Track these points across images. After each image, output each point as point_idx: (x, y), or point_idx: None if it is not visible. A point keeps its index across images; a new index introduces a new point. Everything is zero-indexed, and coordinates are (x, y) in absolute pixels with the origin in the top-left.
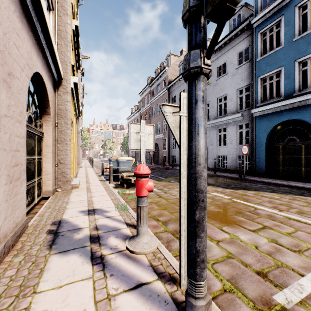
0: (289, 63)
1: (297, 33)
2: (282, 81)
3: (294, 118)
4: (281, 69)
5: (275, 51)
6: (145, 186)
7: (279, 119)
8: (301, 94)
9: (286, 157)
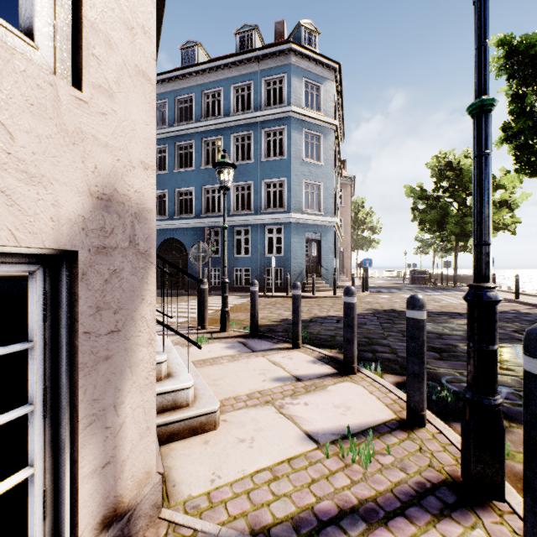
0: (172, 190)
1: (177, 166)
2: (167, 202)
3: (175, 237)
4: (167, 191)
5: (163, 174)
6: None
7: (165, 236)
8: (179, 218)
9: (171, 270)
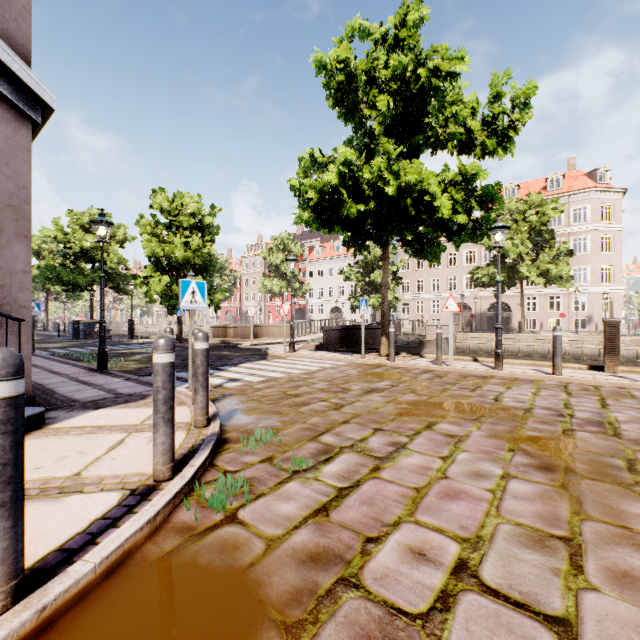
0: None
1: None
2: None
3: None
4: None
5: None
6: (637, 323)
7: None
8: None
9: None
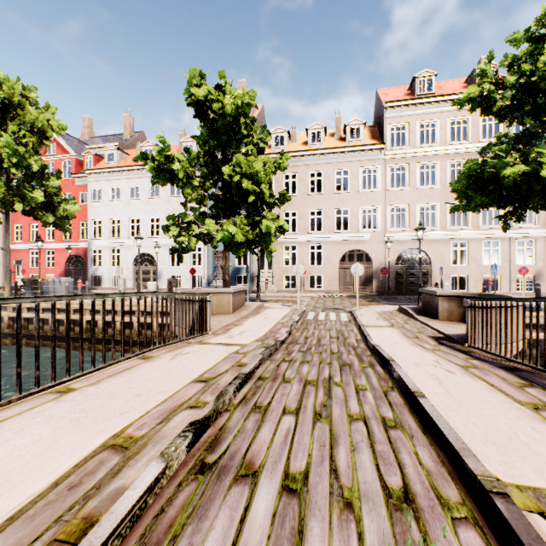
0: None
1: None
2: None
3: None
4: None
5: None
6: None
7: None
8: None
9: None
